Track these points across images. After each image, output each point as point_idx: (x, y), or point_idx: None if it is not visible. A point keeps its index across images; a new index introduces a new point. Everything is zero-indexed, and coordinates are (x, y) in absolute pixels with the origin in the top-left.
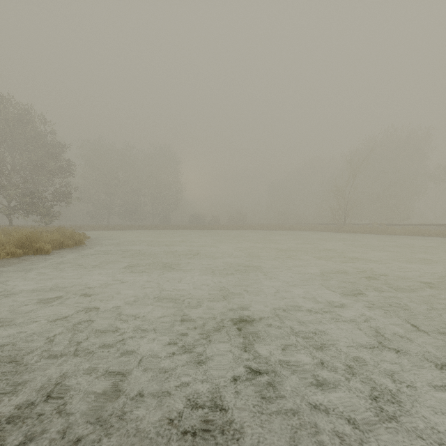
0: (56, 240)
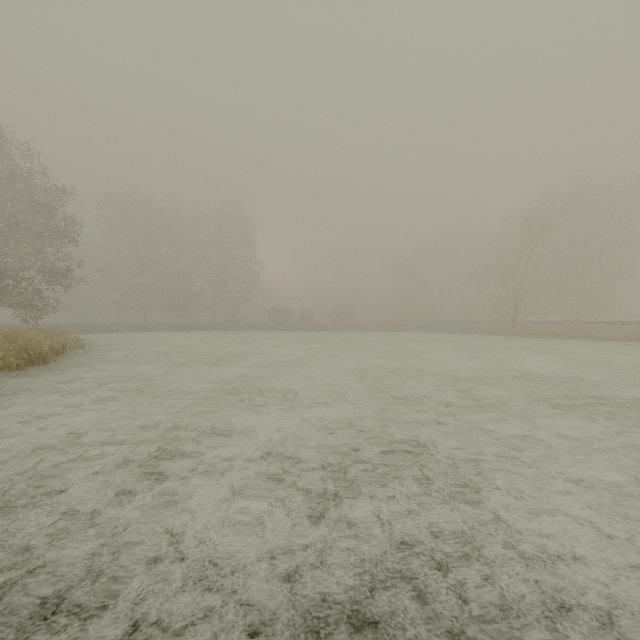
0: None
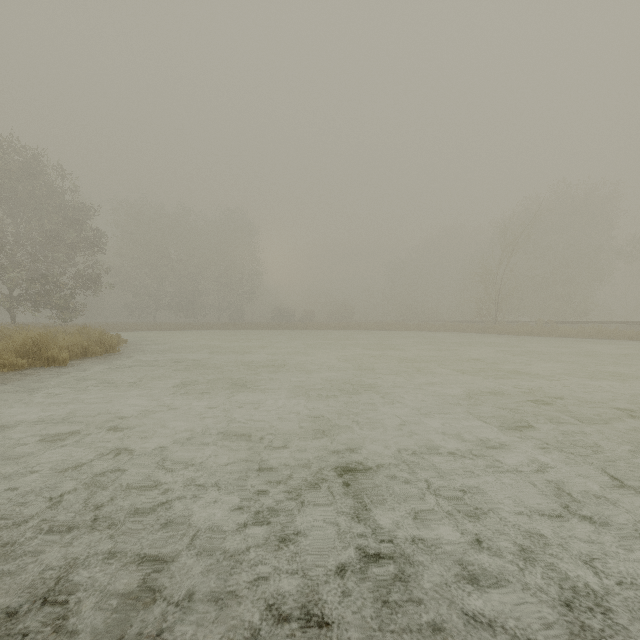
0: (77, 346)
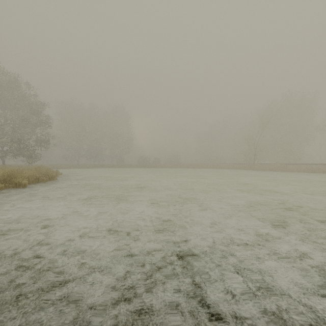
0: (33, 176)
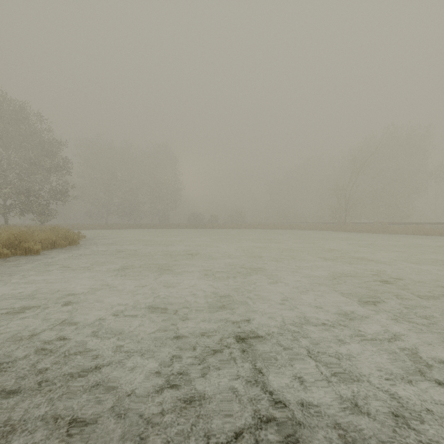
0: (48, 240)
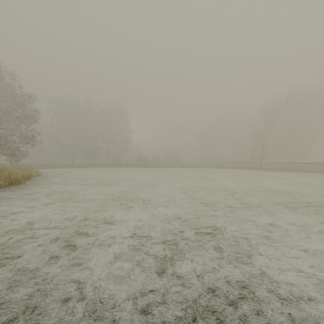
0: None
